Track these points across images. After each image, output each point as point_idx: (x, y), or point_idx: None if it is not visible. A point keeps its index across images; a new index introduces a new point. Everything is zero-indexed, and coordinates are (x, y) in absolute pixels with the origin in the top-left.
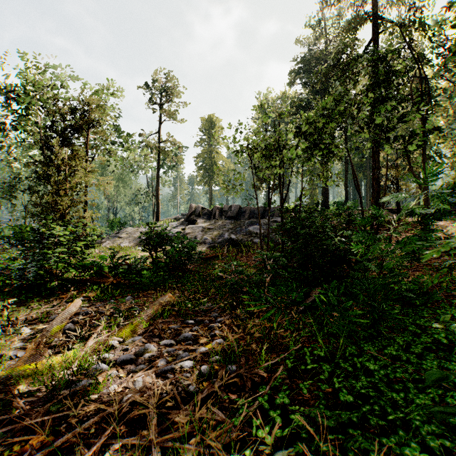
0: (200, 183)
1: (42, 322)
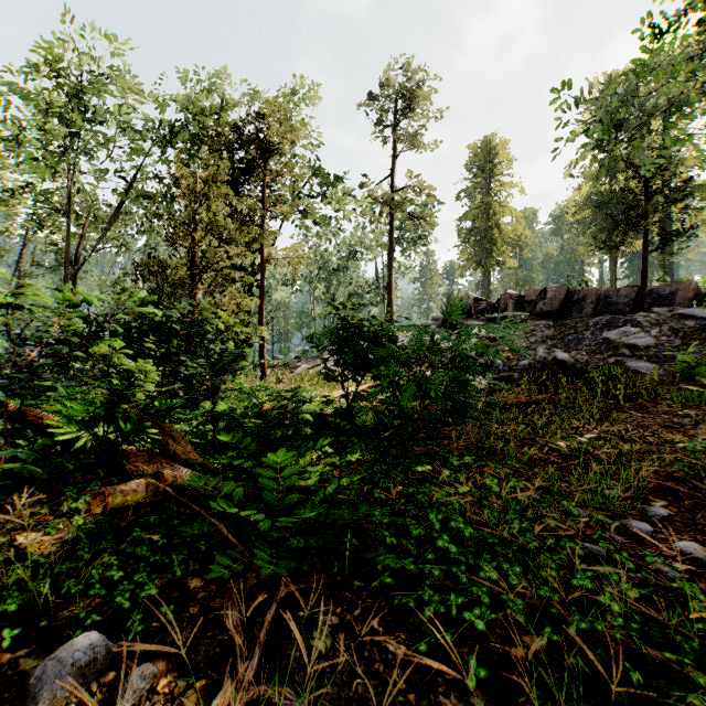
0: (467, 265)
1: None
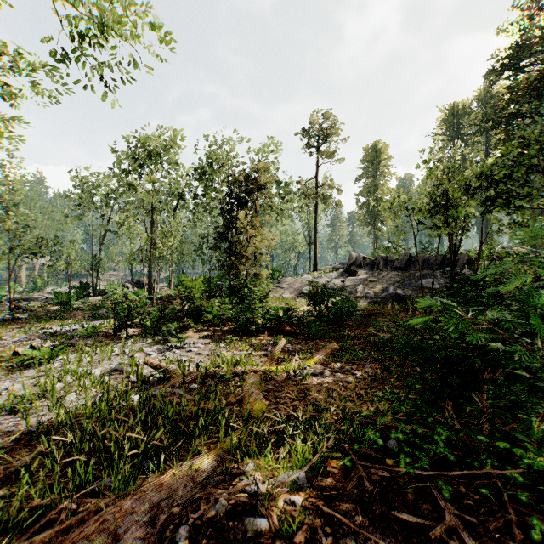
0: (362, 224)
1: (258, 351)
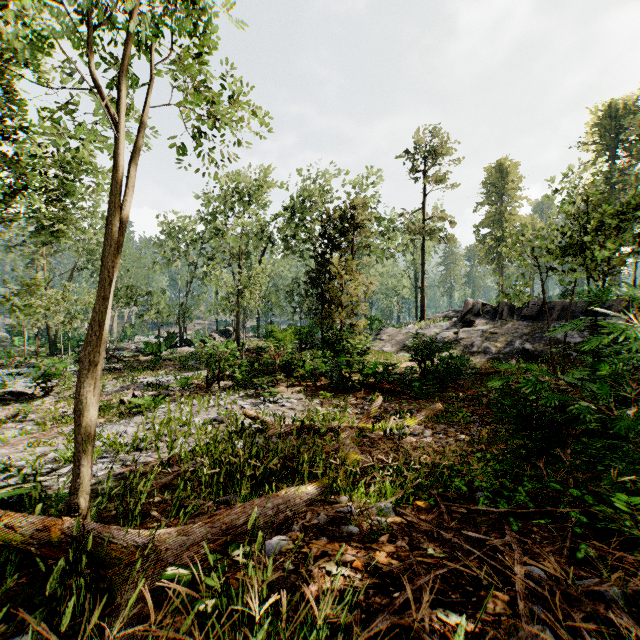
0: (483, 262)
1: (354, 409)
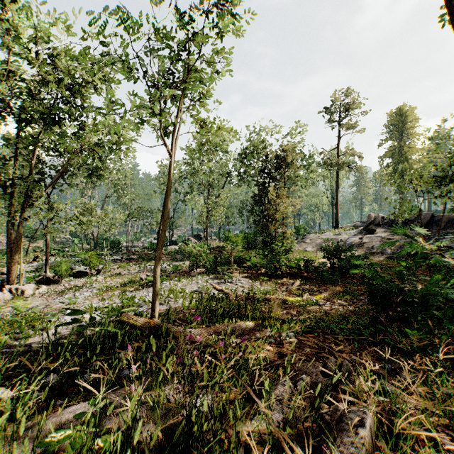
0: (386, 184)
1: (281, 288)
